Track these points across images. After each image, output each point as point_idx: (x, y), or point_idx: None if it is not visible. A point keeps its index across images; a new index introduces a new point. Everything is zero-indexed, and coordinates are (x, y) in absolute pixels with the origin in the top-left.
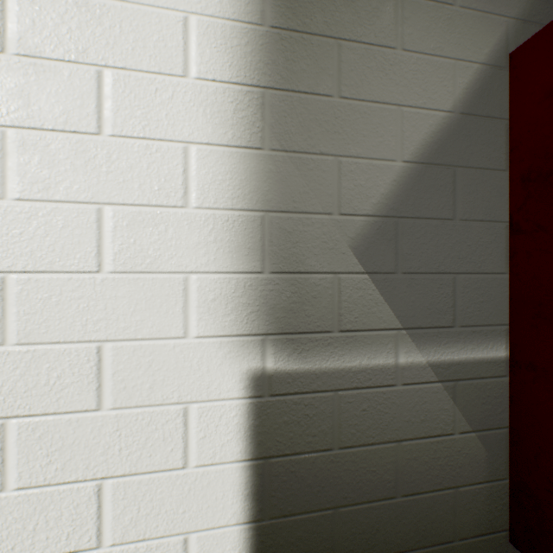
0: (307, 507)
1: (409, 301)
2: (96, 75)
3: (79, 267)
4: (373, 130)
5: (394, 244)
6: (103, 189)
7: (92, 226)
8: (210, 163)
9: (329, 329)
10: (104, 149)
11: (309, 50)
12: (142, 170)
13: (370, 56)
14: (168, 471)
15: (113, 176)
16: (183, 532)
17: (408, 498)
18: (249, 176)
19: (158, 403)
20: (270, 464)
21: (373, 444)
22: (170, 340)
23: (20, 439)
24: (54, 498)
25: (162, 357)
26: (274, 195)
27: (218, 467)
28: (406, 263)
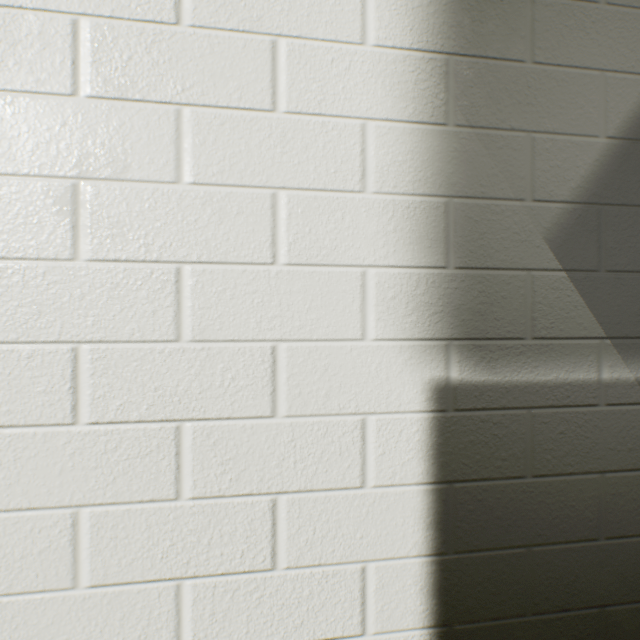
0: (495, 543)
1: (614, 305)
2: (270, 46)
3: (253, 258)
4: (572, 100)
5: (596, 236)
6: (277, 172)
7: (267, 213)
8: (389, 142)
9: (521, 336)
10: (278, 127)
11: (498, 9)
12: (317, 151)
13: (567, 13)
14: (345, 490)
15: (288, 158)
16: (360, 560)
17: (612, 541)
18: (431, 157)
19: (334, 413)
20: (454, 489)
21: (572, 474)
22: (347, 343)
23: (194, 444)
24: (228, 511)
25: (338, 361)
26: (459, 178)
27: (397, 489)
28: (610, 259)
